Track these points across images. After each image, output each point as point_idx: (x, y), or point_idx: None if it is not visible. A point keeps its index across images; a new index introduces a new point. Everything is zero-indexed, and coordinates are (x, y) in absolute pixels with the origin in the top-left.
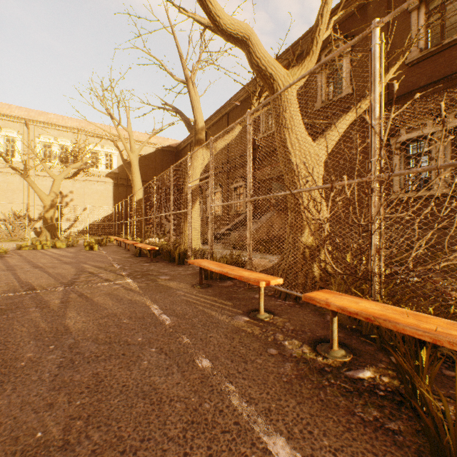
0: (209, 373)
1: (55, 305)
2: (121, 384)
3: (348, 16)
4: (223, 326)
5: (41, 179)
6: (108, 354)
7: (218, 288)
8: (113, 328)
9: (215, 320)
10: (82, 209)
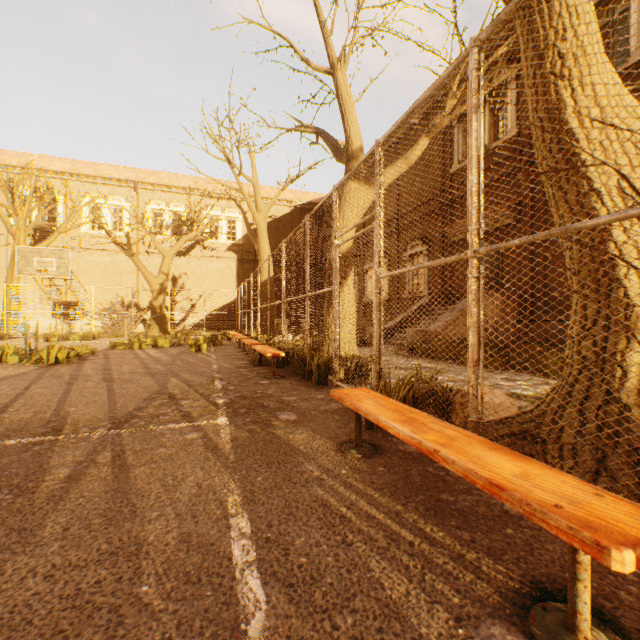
0: None
1: (50, 485)
2: None
3: None
4: None
5: (152, 257)
6: None
7: (397, 459)
8: (92, 635)
9: None
10: (198, 295)
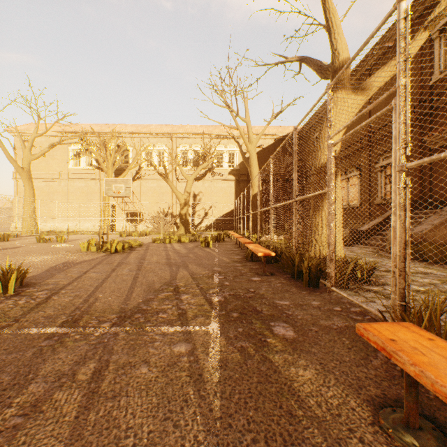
0: None
1: (7, 417)
2: None
3: None
4: None
5: (180, 182)
6: None
7: None
8: None
9: None
10: (209, 206)
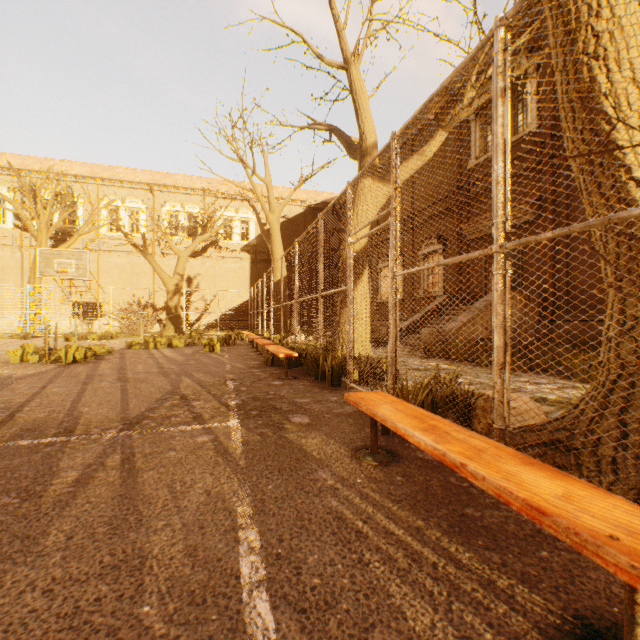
0: None
1: (57, 489)
2: None
3: None
4: None
5: (167, 258)
6: None
7: (416, 468)
8: None
9: None
10: (213, 295)
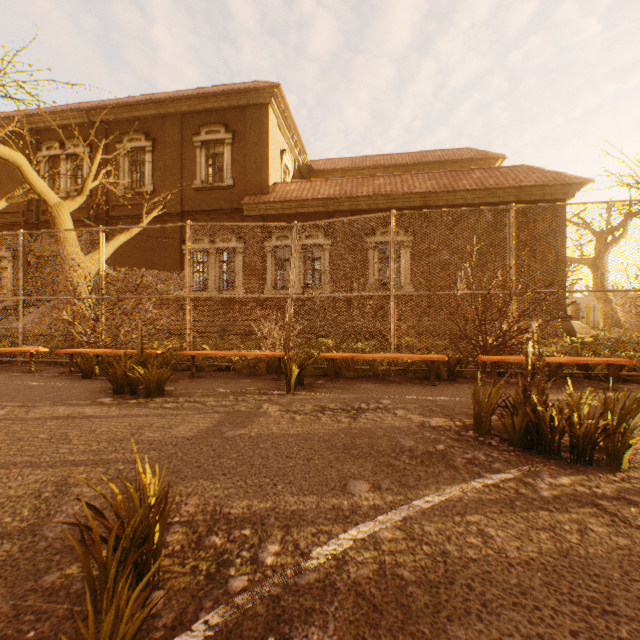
0: (1, 382)
1: None
2: None
3: (150, 116)
4: (3, 376)
5: None
6: None
7: None
8: None
9: None
10: None
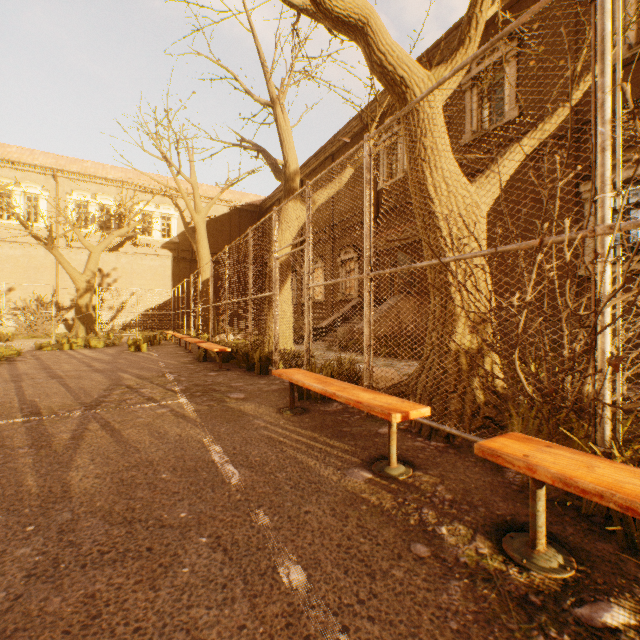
0: (303, 601)
1: (61, 442)
2: (131, 626)
3: (512, 2)
4: (327, 490)
5: (74, 252)
6: (122, 548)
7: (318, 414)
8: (143, 491)
9: (314, 476)
10: (129, 293)
